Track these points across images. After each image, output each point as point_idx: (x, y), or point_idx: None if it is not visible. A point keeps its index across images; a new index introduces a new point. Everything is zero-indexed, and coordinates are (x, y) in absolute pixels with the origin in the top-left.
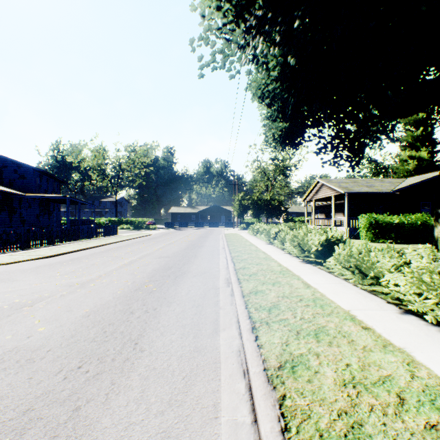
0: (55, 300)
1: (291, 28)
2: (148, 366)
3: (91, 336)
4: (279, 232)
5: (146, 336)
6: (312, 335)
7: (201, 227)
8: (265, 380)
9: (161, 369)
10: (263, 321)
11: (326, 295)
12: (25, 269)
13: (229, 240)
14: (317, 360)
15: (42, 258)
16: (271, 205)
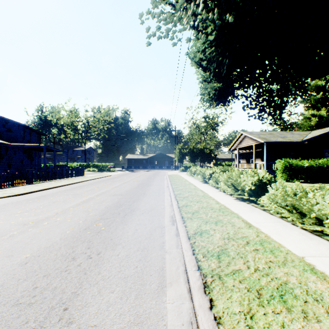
0: (1, 242)
1: None
2: None
3: (16, 296)
4: (213, 174)
5: (80, 296)
6: (277, 297)
7: (150, 169)
8: None
9: None
10: (215, 274)
11: (271, 237)
12: None
13: (172, 180)
14: None
15: (14, 196)
16: (204, 153)
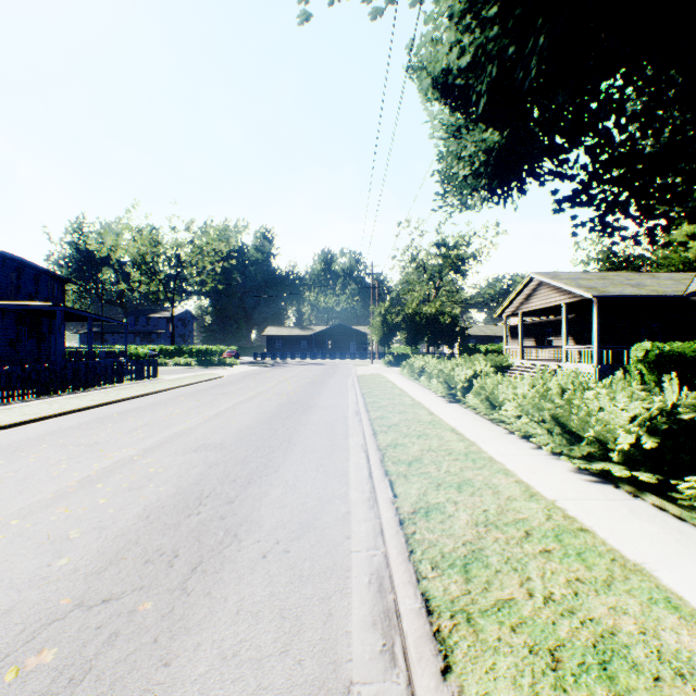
0: None
1: None
2: None
3: None
4: (475, 378)
5: None
6: None
7: (317, 361)
8: None
9: None
10: None
11: None
12: None
13: (368, 391)
14: None
15: None
16: (437, 324)
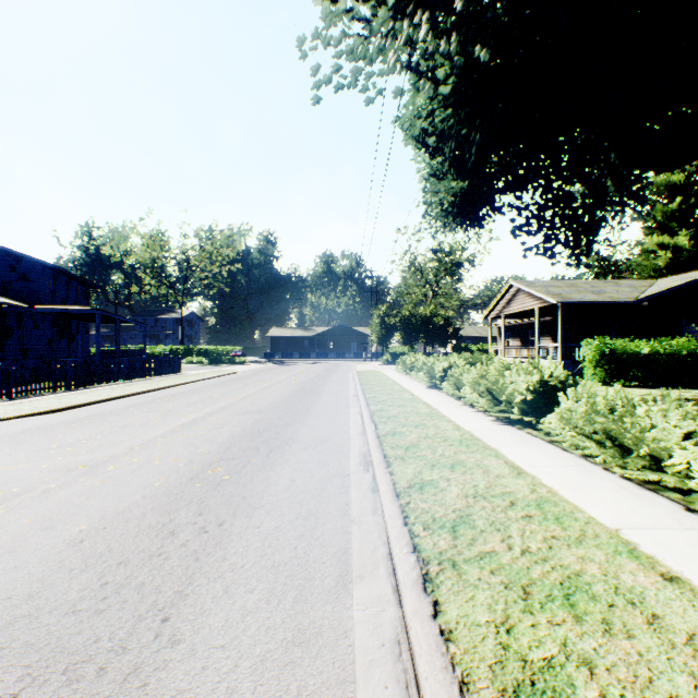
0: (27, 503)
1: None
2: (178, 696)
3: (70, 598)
4: (450, 369)
5: (190, 597)
6: (559, 599)
7: (319, 360)
8: None
9: None
10: (445, 559)
11: (560, 493)
12: None
13: (366, 381)
14: (595, 684)
15: (40, 415)
16: (432, 325)
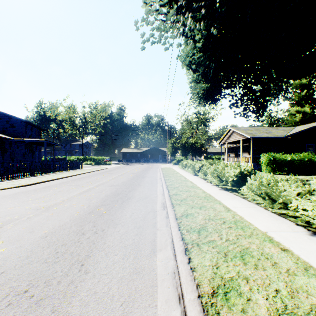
0: (21, 222)
1: (213, 5)
2: (89, 290)
3: (44, 257)
4: (202, 166)
5: (92, 257)
6: (238, 257)
7: (144, 163)
8: (200, 310)
9: (102, 294)
10: (194, 242)
11: (245, 218)
12: (6, 195)
13: (165, 172)
14: (248, 285)
15: (22, 186)
16: (195, 147)
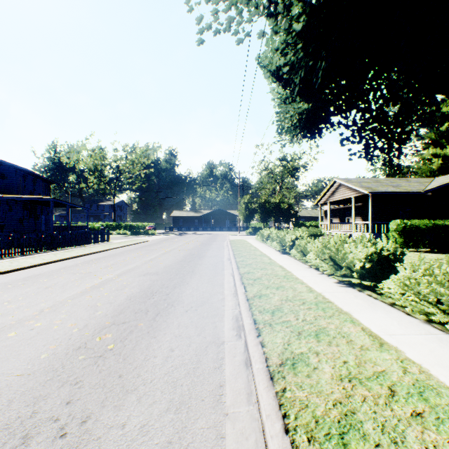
0: None
1: None
2: None
3: None
4: (296, 240)
5: None
6: None
7: (205, 232)
8: None
9: None
10: None
11: (433, 374)
12: None
13: (236, 248)
14: None
15: None
16: (280, 209)
